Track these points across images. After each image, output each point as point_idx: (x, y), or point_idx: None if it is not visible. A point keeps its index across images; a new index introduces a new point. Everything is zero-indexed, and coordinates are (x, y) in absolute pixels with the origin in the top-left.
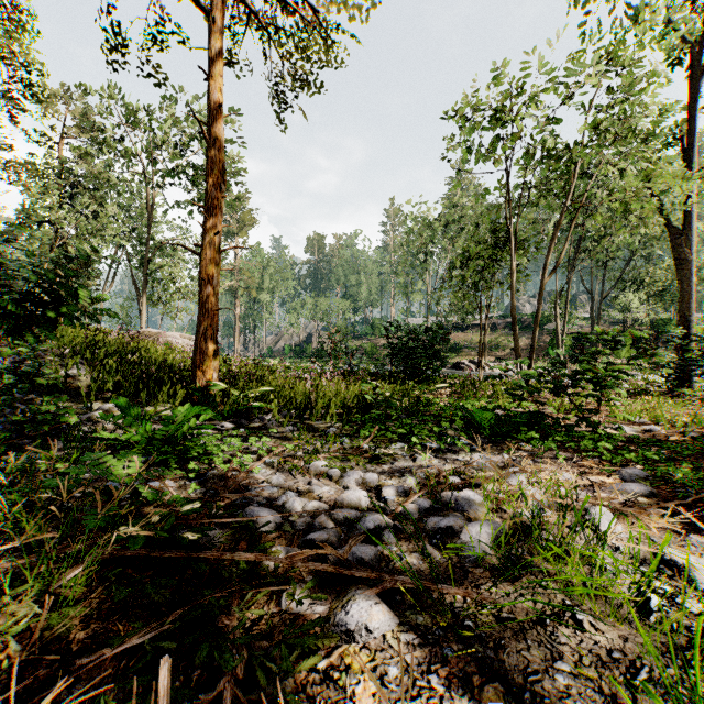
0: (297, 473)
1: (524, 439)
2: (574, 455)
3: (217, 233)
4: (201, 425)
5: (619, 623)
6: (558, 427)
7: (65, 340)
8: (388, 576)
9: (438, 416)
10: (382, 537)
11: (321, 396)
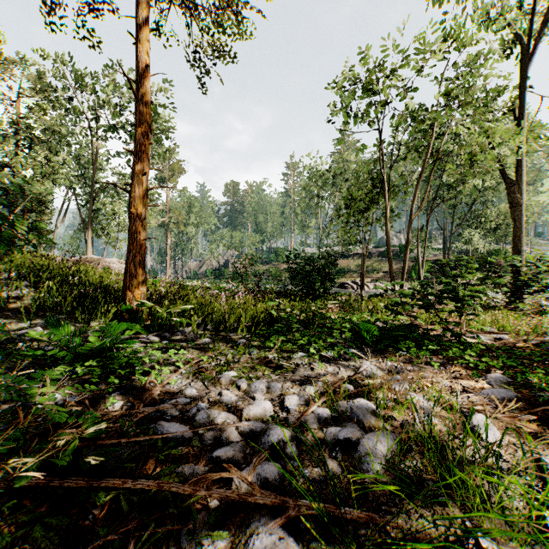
0: (209, 383)
1: (403, 348)
2: (445, 362)
3: (144, 174)
4: (129, 338)
5: (522, 547)
6: (429, 337)
7: (15, 265)
8: (292, 501)
9: (330, 327)
10: (285, 450)
11: (233, 312)
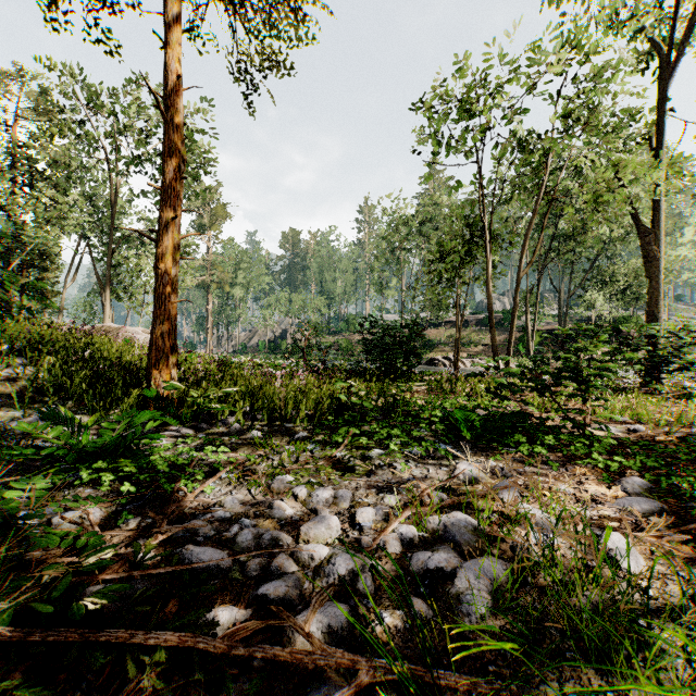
0: (257, 491)
1: (511, 444)
2: (565, 461)
3: (175, 217)
4: (155, 430)
5: None
6: (544, 429)
7: (8, 335)
8: (365, 661)
9: (416, 416)
10: (356, 585)
11: (291, 397)
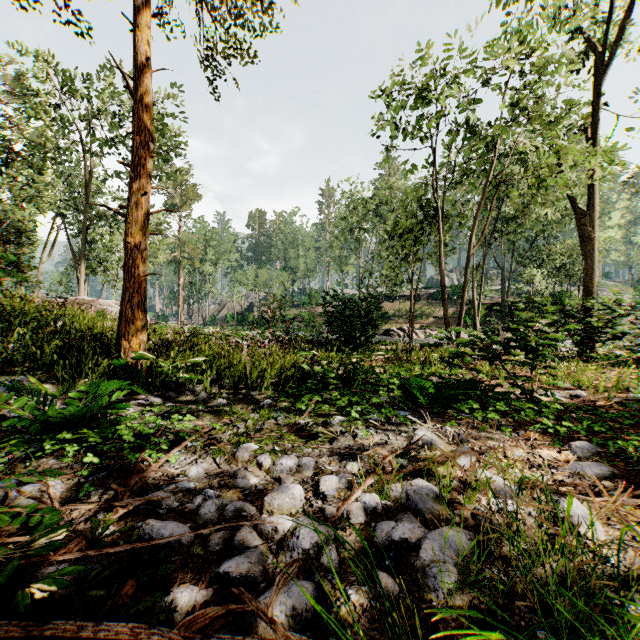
0: (222, 460)
1: (465, 410)
2: (516, 426)
3: (144, 194)
4: (123, 399)
5: None
6: (495, 395)
7: None
8: None
9: (374, 383)
10: (320, 558)
11: (256, 366)
